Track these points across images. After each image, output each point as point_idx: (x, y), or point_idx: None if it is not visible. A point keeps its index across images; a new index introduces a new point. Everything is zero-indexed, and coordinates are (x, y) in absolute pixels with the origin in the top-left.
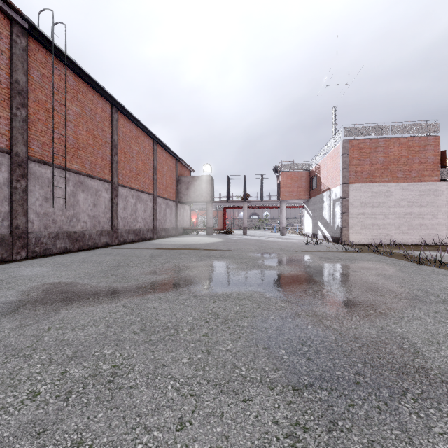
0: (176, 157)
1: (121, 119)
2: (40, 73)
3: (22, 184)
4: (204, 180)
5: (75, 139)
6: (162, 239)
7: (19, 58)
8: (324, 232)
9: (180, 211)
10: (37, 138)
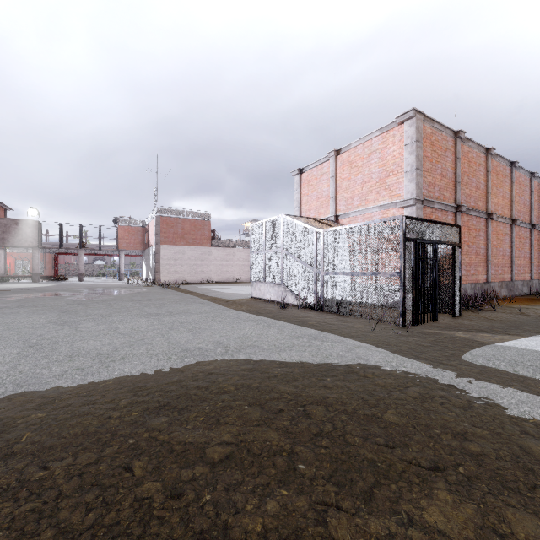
0: None
1: None
2: None
3: None
4: (28, 225)
5: None
6: None
7: None
8: (150, 277)
9: None
10: None
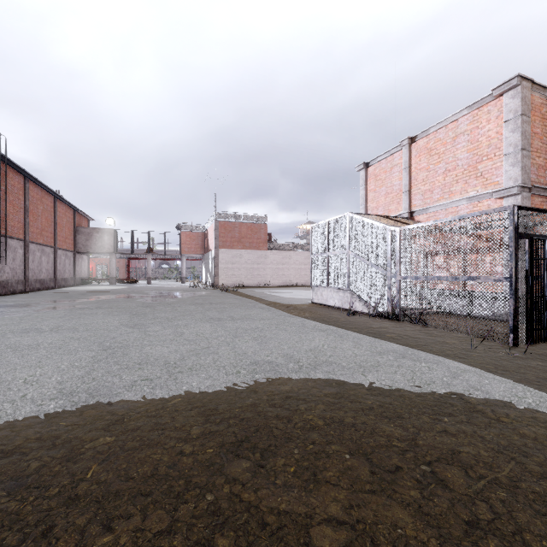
0: (75, 209)
1: (30, 186)
2: None
3: None
4: (106, 233)
5: (3, 211)
6: (67, 288)
7: None
8: (210, 280)
9: (78, 261)
10: None
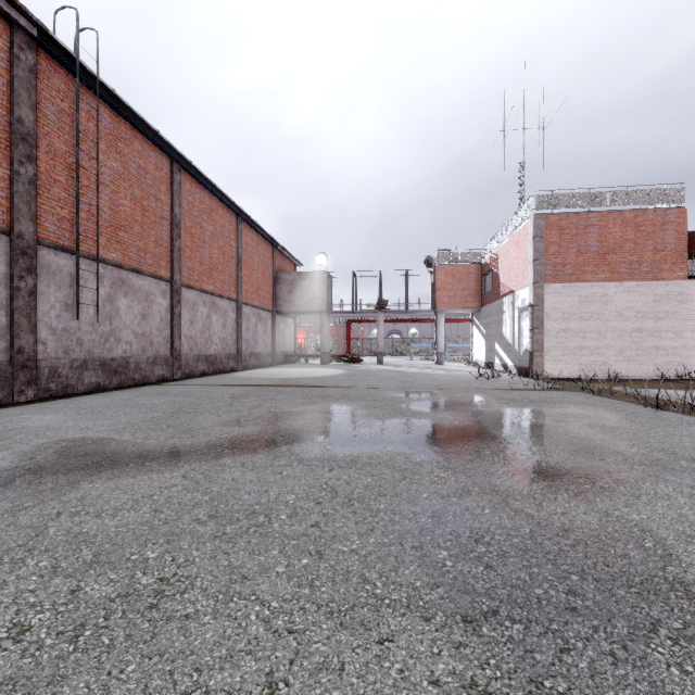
0: (272, 242)
1: (186, 182)
2: (57, 108)
3: (28, 283)
4: (316, 279)
5: (114, 213)
6: (251, 371)
7: (23, 83)
8: (504, 360)
9: (279, 326)
10: (52, 210)
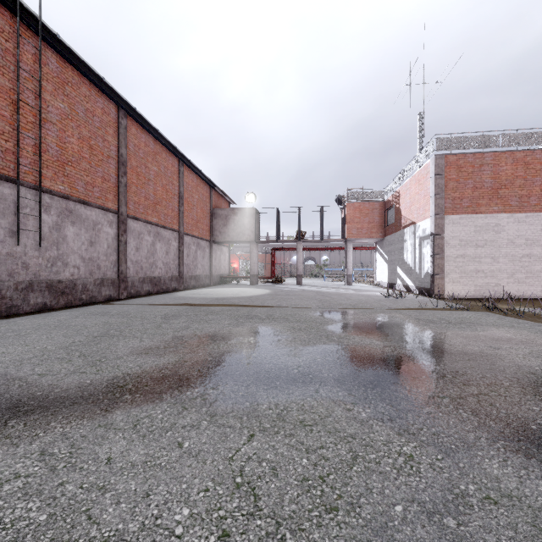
0: (209, 183)
1: (132, 127)
2: (0, 47)
3: None
4: (246, 214)
5: (61, 149)
6: (190, 291)
7: None
8: (406, 281)
9: (215, 253)
10: None
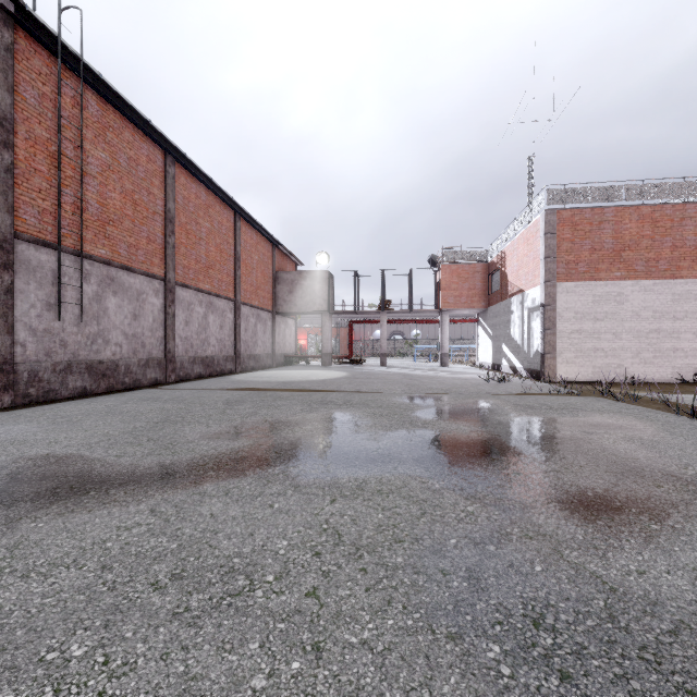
0: (272, 240)
1: (181, 176)
2: (37, 92)
3: (5, 279)
4: (317, 279)
5: (102, 206)
6: (250, 373)
7: None
8: (513, 362)
9: (279, 327)
10: (32, 201)
